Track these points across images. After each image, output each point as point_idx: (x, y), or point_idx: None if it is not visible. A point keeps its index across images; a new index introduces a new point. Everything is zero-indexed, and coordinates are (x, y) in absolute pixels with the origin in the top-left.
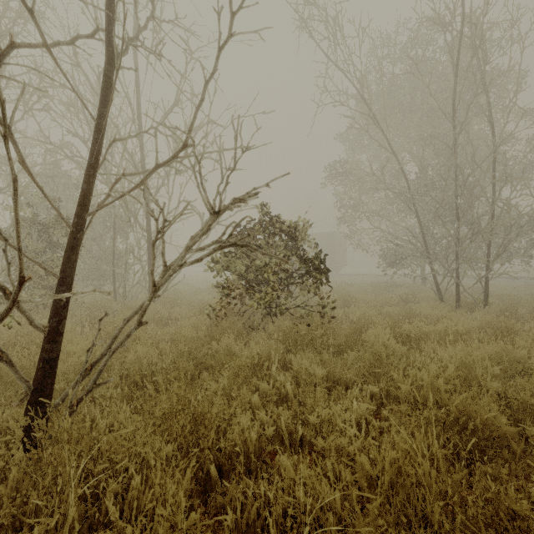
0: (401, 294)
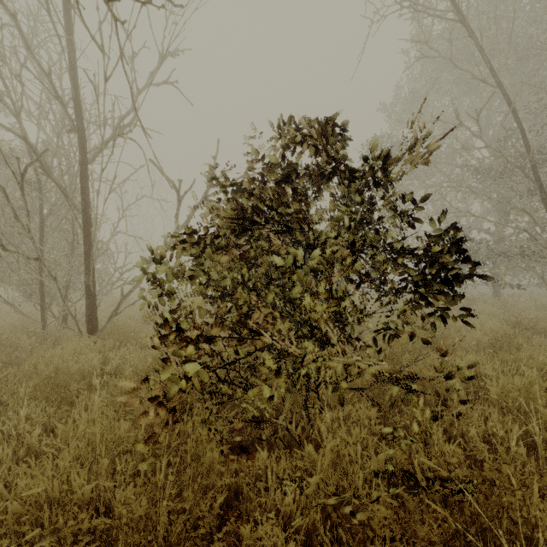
0: (508, 318)
